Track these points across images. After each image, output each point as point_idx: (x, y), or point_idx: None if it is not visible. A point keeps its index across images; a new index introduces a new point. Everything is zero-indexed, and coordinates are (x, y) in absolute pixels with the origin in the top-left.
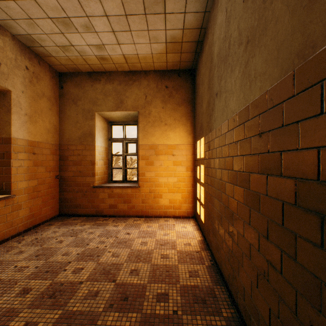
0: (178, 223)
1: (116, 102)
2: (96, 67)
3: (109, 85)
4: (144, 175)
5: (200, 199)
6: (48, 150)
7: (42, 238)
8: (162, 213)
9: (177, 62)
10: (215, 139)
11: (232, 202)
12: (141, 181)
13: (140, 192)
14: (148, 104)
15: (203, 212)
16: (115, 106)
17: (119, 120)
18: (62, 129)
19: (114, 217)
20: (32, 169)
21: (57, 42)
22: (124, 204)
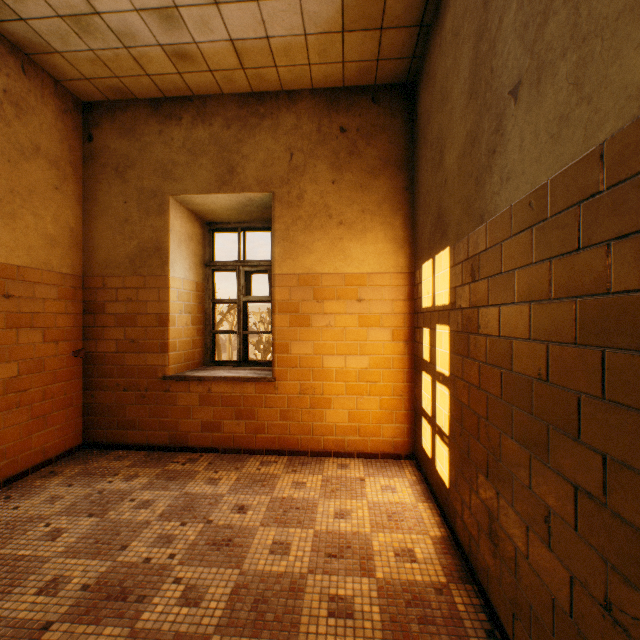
0: (372, 474)
1: (219, 171)
2: (167, 84)
3: (201, 130)
4: (288, 351)
5: (434, 417)
6: (50, 287)
7: (12, 519)
8: (332, 446)
9: (370, 61)
10: (508, 240)
11: (637, 492)
12: (279, 364)
13: (277, 392)
14: (298, 174)
15: (447, 456)
16: (216, 181)
17: (229, 218)
18: (90, 238)
19: (214, 454)
20: (1, 335)
21: (55, 1)
22: (237, 421)
